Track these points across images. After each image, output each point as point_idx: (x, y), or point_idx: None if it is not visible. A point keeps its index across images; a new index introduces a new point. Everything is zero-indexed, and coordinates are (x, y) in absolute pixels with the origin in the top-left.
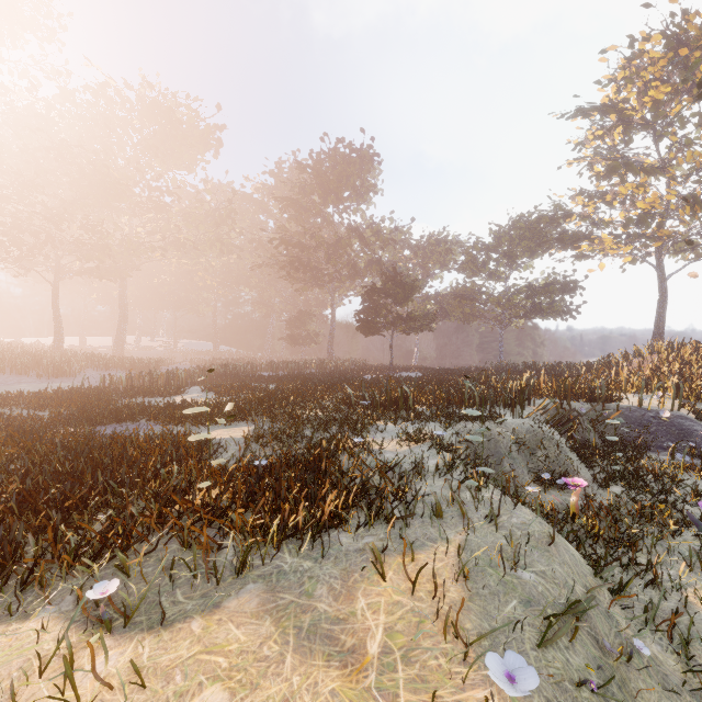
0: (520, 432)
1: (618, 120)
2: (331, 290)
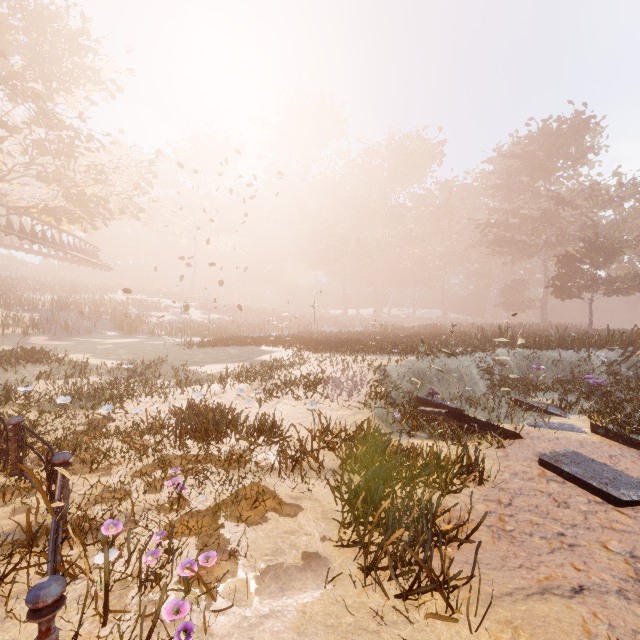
0: (571, 358)
1: None
2: (543, 258)
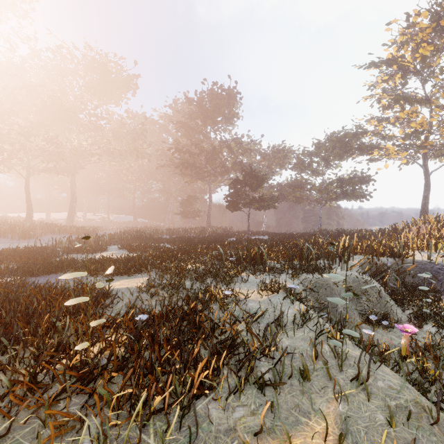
0: (348, 281)
1: (398, 69)
2: (209, 182)
